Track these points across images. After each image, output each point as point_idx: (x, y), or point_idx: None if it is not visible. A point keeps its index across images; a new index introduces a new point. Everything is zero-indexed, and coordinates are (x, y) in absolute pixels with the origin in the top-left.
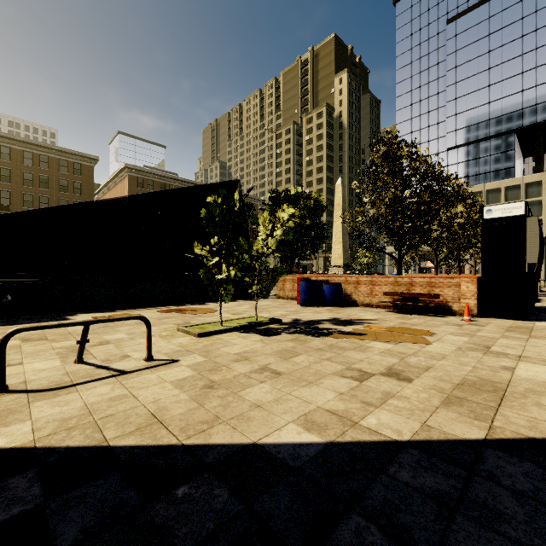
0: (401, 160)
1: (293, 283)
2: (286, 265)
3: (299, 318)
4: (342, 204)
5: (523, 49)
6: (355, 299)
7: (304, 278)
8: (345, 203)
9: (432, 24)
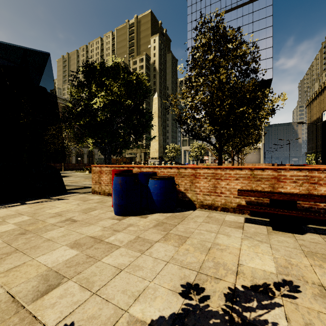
0: (229, 43)
1: (110, 175)
2: (104, 154)
3: (79, 325)
4: (158, 112)
5: (253, 39)
6: (191, 197)
7: (122, 170)
8: (160, 112)
9: (207, 16)
